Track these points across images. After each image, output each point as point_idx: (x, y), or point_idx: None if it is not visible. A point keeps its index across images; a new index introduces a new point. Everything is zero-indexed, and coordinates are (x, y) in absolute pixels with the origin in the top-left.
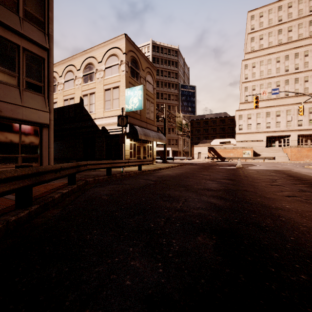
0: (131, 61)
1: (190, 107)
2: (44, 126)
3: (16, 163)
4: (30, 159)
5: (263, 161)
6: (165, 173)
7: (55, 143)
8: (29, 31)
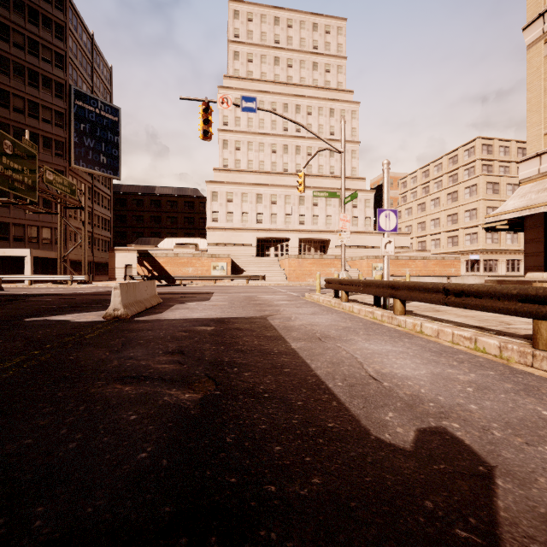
0: None
1: (106, 154)
2: None
3: None
4: None
5: (246, 284)
6: None
7: None
8: None
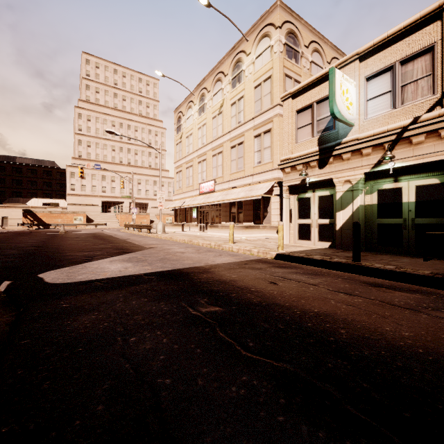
0: None
1: None
2: None
3: None
4: None
5: (96, 227)
6: None
7: None
8: None
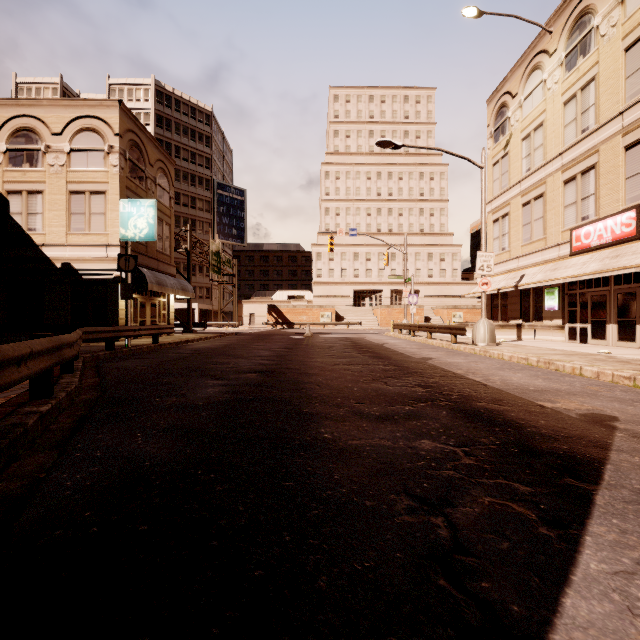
0: (130, 149)
1: (236, 227)
2: None
3: None
4: None
5: (347, 328)
6: (200, 346)
7: None
8: None
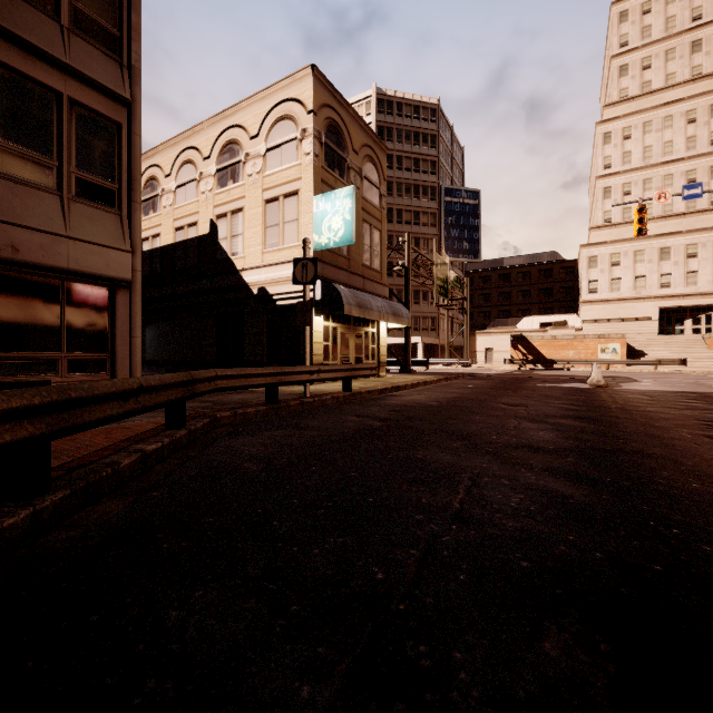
0: (326, 130)
1: (468, 240)
2: (120, 286)
3: (54, 372)
4: (87, 363)
5: (654, 370)
6: (409, 400)
7: (156, 328)
8: (85, 59)
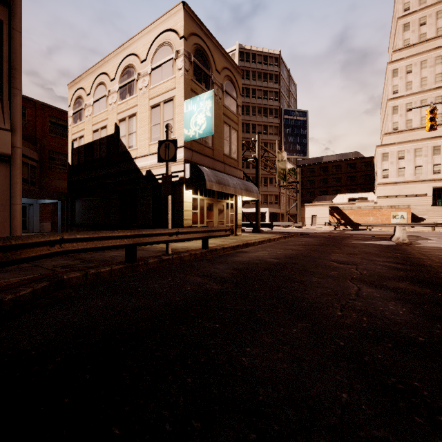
0: (195, 52)
1: (299, 144)
2: None
3: None
4: None
5: (432, 230)
6: (254, 256)
7: (82, 201)
8: None
